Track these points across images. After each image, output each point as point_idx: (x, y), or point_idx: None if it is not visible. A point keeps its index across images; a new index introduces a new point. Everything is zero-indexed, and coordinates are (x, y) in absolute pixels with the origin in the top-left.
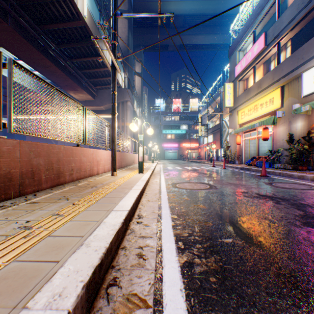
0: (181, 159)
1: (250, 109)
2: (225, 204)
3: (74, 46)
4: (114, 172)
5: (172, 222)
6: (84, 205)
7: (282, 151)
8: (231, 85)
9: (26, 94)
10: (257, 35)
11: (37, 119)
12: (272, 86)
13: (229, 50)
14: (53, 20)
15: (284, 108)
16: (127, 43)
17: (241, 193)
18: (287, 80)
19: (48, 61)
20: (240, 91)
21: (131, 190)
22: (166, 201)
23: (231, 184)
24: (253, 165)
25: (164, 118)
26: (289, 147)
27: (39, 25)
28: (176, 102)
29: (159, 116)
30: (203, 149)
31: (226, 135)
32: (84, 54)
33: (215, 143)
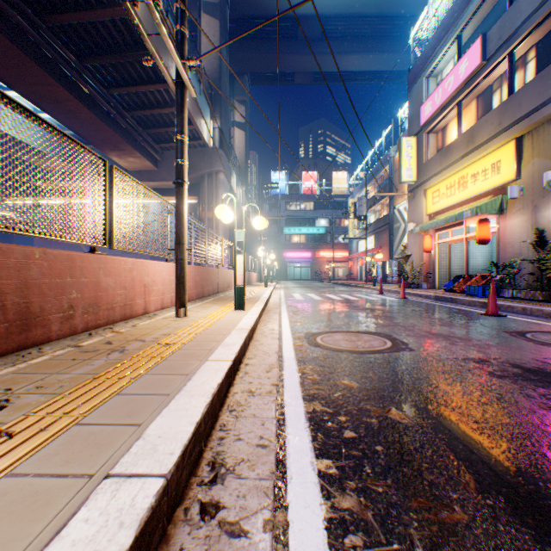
0: (317, 280)
1: (451, 184)
2: (459, 405)
3: (114, 61)
4: (181, 310)
5: (324, 504)
6: (25, 442)
7: (518, 265)
8: (413, 141)
9: (27, 158)
10: (465, 44)
11: (54, 206)
12: (497, 137)
13: (408, 76)
14: (68, 5)
15: (523, 181)
16: (218, 65)
17: (476, 364)
18: (530, 125)
19: (62, 88)
20: (429, 151)
21: (205, 364)
22: (296, 393)
23: (436, 335)
24: (458, 291)
25: (286, 207)
26: (533, 257)
27: (39, 16)
28: (308, 178)
29: (277, 202)
30: (357, 262)
31: (401, 236)
32: (134, 79)
33: (380, 250)
